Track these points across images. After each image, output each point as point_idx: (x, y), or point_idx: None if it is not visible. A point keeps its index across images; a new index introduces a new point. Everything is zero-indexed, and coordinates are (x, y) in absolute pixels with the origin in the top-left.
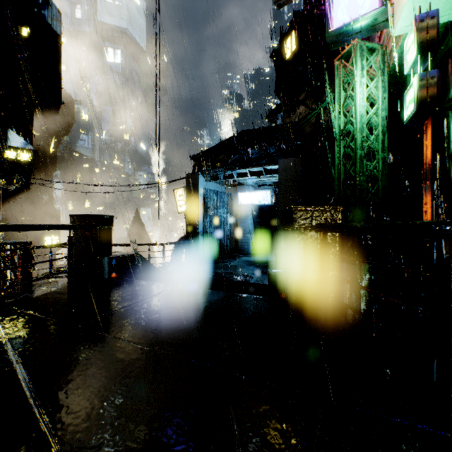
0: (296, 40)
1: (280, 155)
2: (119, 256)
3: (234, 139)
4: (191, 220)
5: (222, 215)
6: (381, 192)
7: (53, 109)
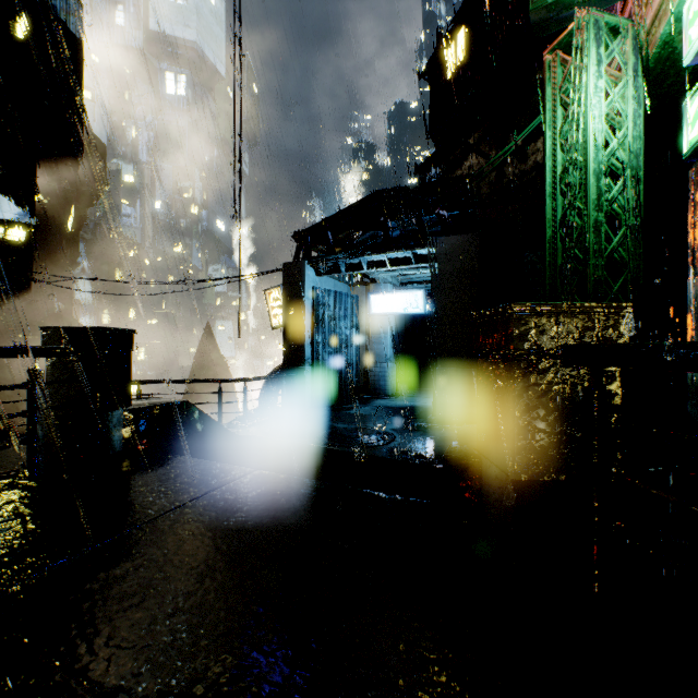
0: (463, 47)
1: (439, 234)
2: (146, 408)
3: (363, 205)
4: (292, 340)
5: (343, 331)
6: (631, 288)
7: (70, 161)
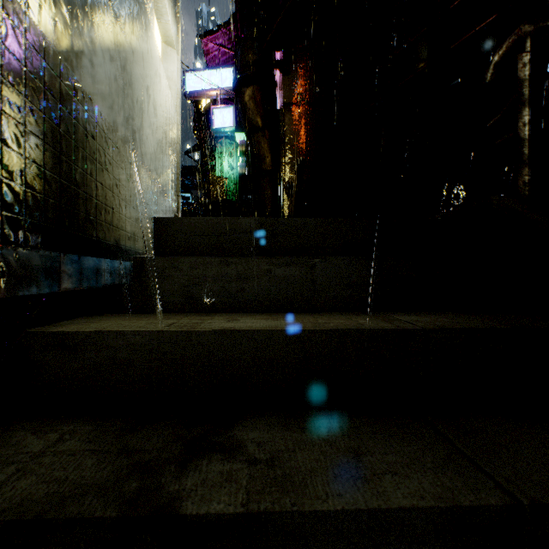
0: None
1: None
2: None
3: None
4: None
5: None
6: None
7: None
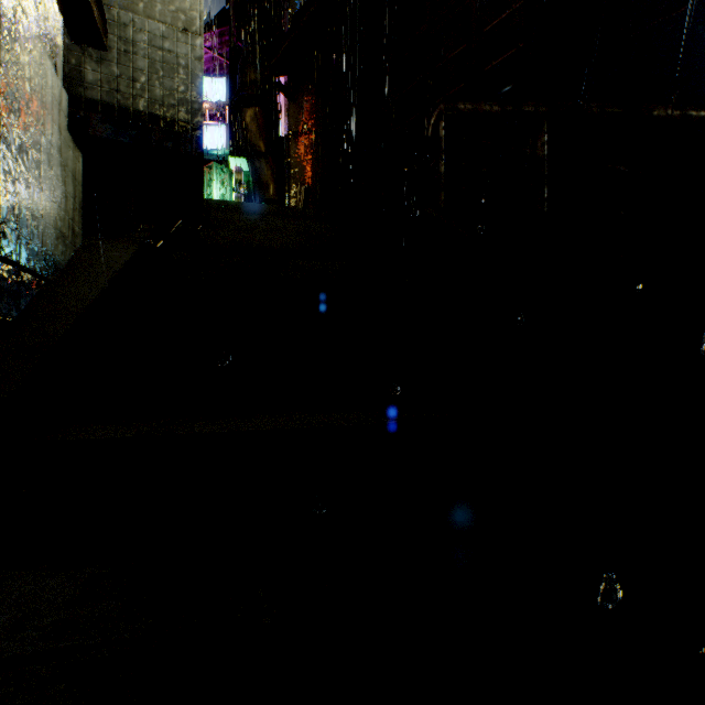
0: None
1: None
2: None
3: None
4: None
5: None
6: None
7: None
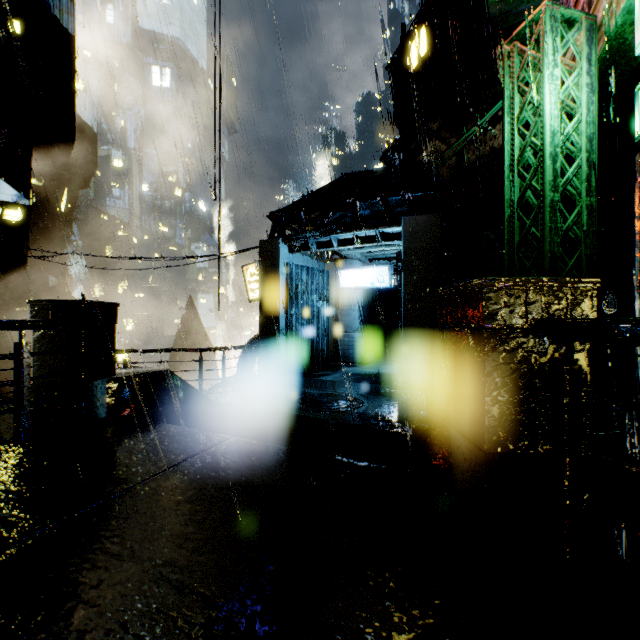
0: (426, 42)
1: (403, 214)
2: (129, 377)
3: (333, 187)
4: (268, 312)
5: (314, 303)
6: (585, 264)
7: (63, 147)
